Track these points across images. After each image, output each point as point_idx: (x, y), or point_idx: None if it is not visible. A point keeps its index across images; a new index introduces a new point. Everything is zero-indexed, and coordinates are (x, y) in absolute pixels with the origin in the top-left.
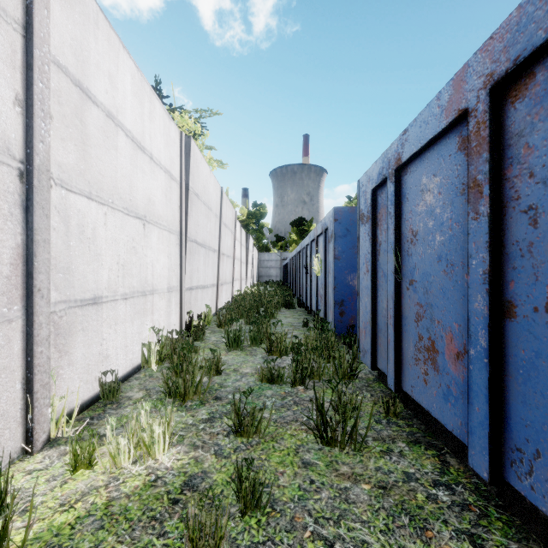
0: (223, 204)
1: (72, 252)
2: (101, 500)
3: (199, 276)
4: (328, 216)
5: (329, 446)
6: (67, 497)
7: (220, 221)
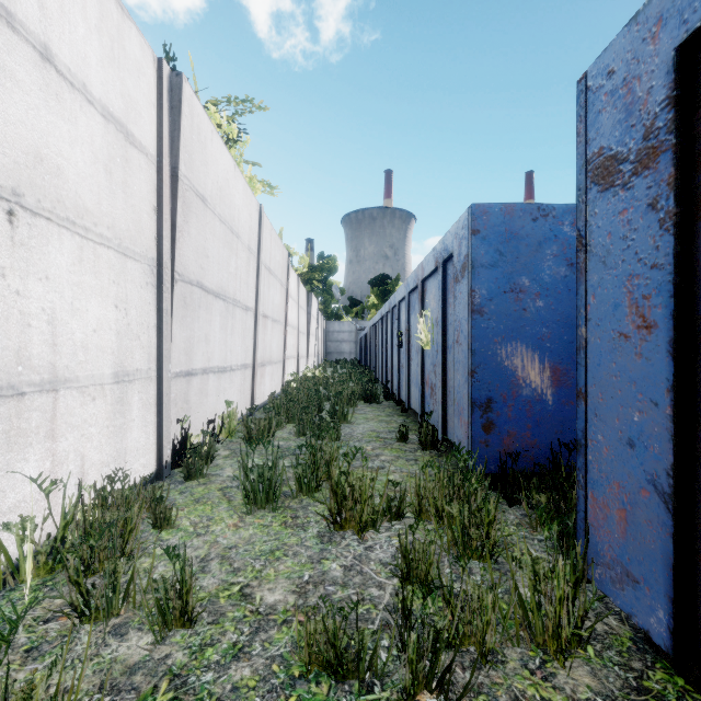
0: (263, 234)
1: None
2: None
3: (212, 351)
4: (453, 230)
5: None
6: None
7: (258, 260)
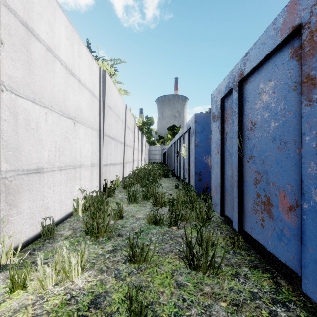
0: (127, 114)
1: (20, 137)
2: (27, 316)
3: (112, 158)
4: (191, 120)
5: (195, 271)
6: (2, 313)
7: (125, 125)
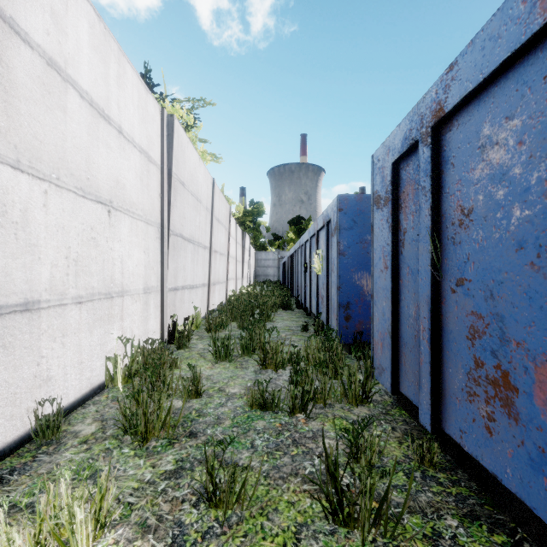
0: (215, 197)
1: None
2: None
3: (186, 275)
4: (331, 206)
5: (345, 527)
6: None
7: (212, 215)
